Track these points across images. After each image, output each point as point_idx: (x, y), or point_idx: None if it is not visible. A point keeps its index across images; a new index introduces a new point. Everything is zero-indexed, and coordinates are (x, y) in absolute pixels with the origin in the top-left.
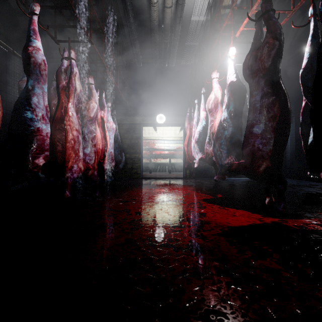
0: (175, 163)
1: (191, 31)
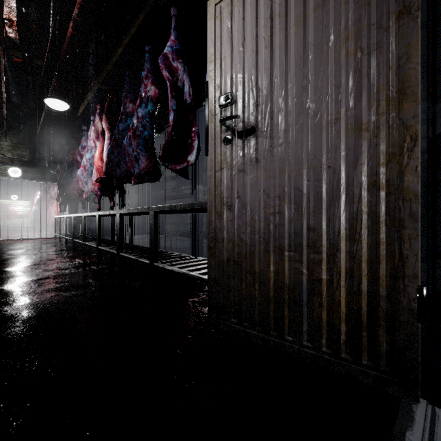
0: (29, 222)
1: None
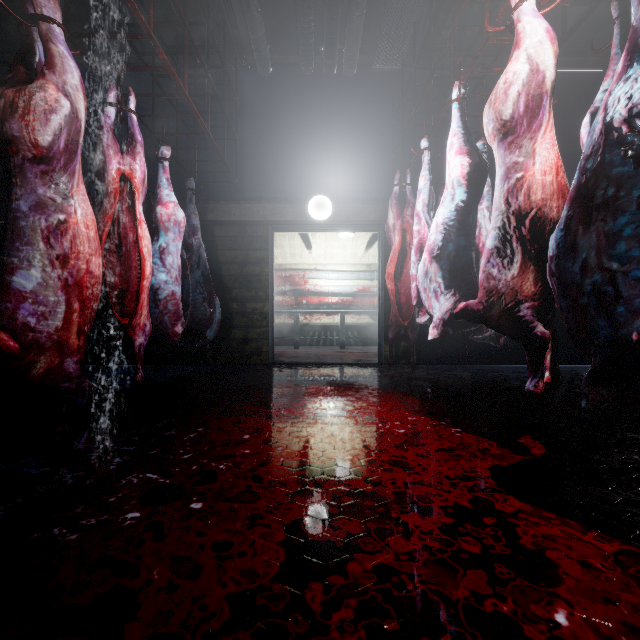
0: (354, 325)
1: None
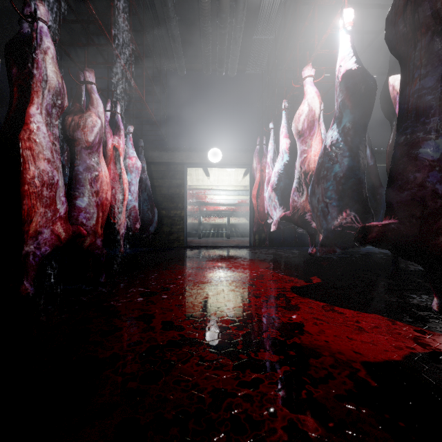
0: (236, 224)
1: (263, 15)
